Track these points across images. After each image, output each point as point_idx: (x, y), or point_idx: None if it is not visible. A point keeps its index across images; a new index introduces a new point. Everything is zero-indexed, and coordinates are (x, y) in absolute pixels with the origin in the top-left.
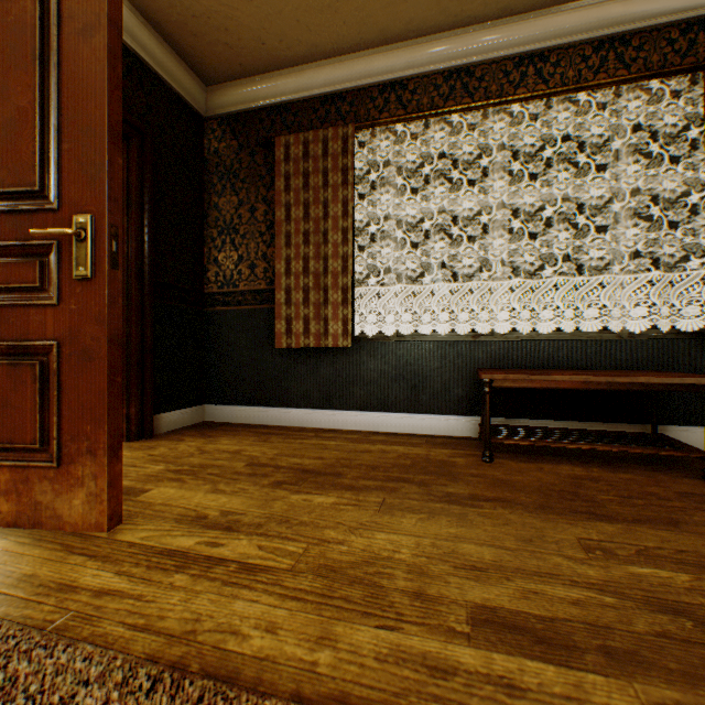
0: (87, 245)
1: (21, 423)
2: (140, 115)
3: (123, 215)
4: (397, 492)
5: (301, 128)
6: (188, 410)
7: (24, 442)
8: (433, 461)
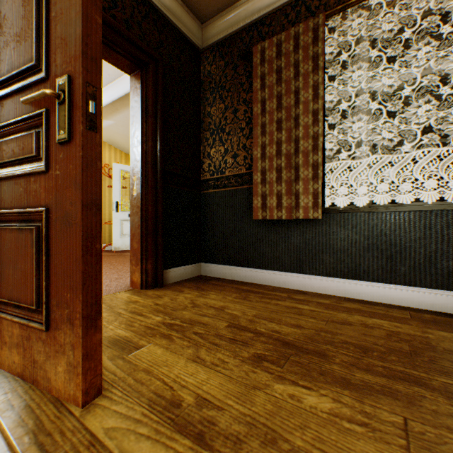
0: (65, 106)
1: (24, 284)
2: (154, 48)
3: (143, 122)
4: (419, 409)
5: (273, 35)
6: (189, 266)
7: (26, 302)
8: (440, 349)
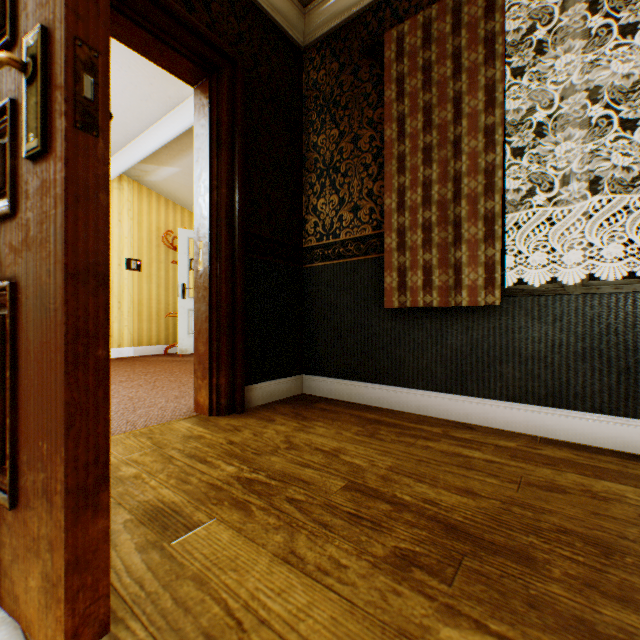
0: (37, 86)
1: None
2: (230, 43)
3: (213, 158)
4: None
5: (417, 12)
6: (284, 380)
7: None
8: None
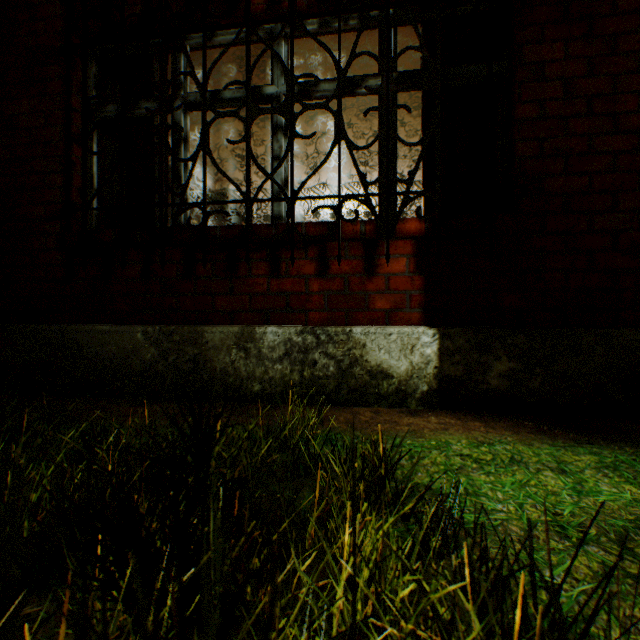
0: None
1: None
2: None
3: None
4: None
5: None
6: None
7: None
8: None
